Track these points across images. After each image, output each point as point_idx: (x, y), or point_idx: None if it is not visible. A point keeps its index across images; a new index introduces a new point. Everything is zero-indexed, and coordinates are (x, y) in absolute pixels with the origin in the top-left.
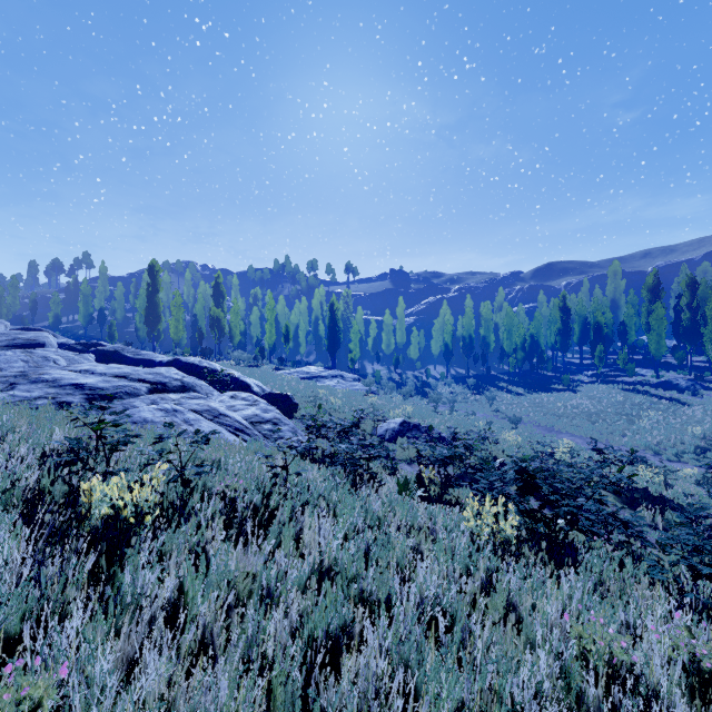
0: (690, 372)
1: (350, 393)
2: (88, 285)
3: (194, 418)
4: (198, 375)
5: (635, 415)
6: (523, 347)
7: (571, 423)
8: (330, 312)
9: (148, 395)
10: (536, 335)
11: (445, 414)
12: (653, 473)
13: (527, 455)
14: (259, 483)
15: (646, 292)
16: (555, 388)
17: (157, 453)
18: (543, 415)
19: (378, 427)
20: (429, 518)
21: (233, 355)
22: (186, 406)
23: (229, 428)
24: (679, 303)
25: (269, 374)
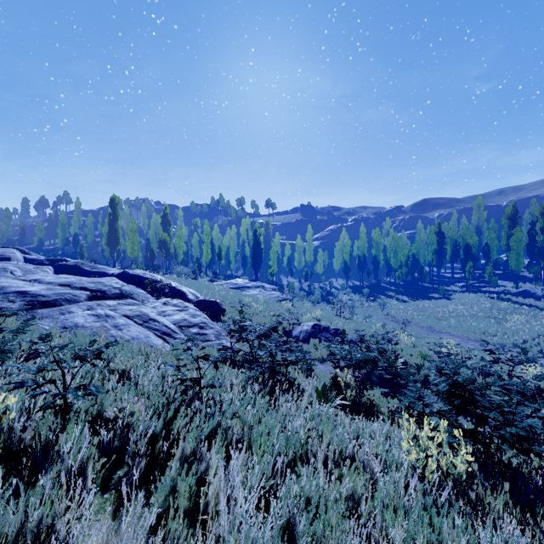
0: (543, 283)
1: (270, 300)
2: (65, 215)
3: (123, 323)
4: (142, 285)
5: (502, 318)
6: (407, 264)
7: (449, 324)
8: (254, 236)
9: (87, 301)
10: (417, 254)
11: (346, 317)
12: (541, 372)
13: (424, 354)
14: (160, 406)
15: (506, 219)
16: (433, 296)
17: (36, 371)
18: (425, 318)
19: (293, 329)
20: (356, 438)
21: (176, 270)
22: (119, 312)
23: (157, 332)
24: (532, 228)
25: (204, 285)
